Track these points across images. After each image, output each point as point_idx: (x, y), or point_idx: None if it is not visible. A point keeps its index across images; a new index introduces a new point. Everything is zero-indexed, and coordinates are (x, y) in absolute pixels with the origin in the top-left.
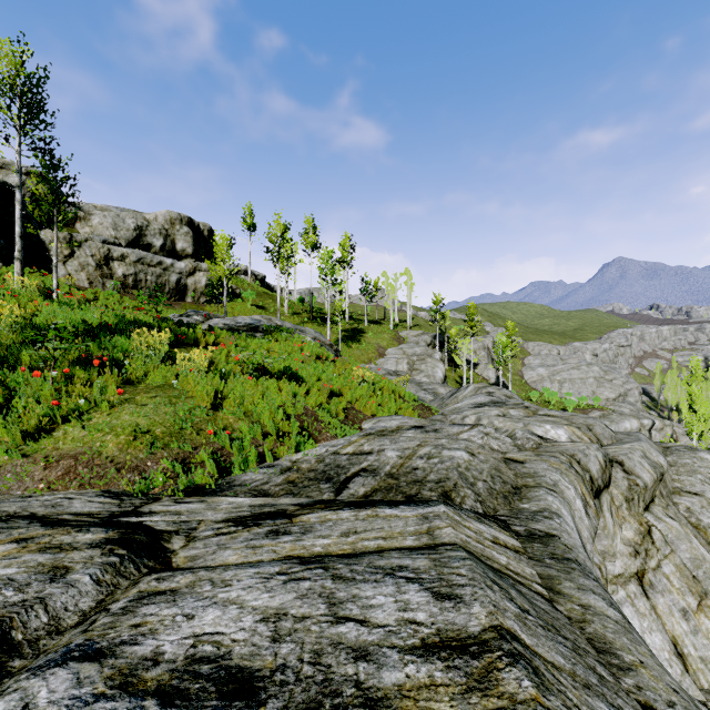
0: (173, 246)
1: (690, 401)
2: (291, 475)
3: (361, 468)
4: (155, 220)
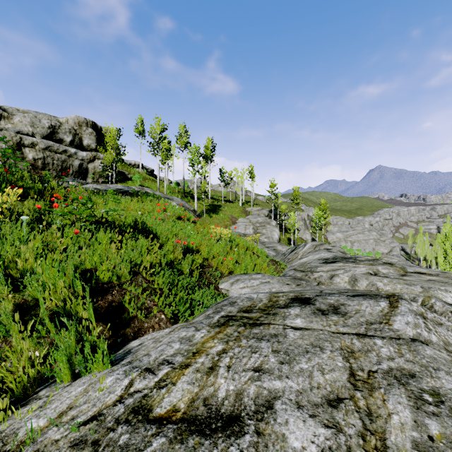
0: (80, 142)
1: (445, 254)
2: None
3: None
4: (67, 122)
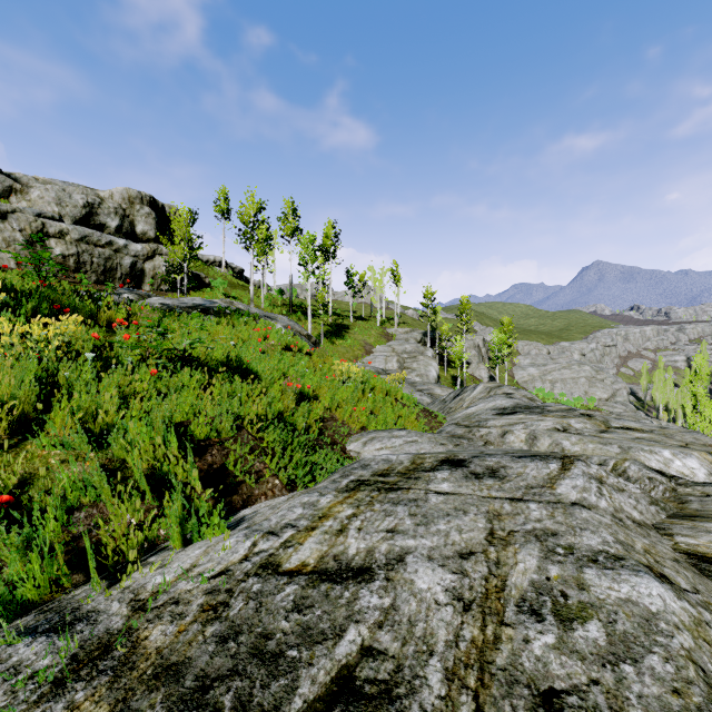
0: (132, 229)
1: (694, 401)
2: (77, 705)
3: (335, 675)
4: (111, 198)
